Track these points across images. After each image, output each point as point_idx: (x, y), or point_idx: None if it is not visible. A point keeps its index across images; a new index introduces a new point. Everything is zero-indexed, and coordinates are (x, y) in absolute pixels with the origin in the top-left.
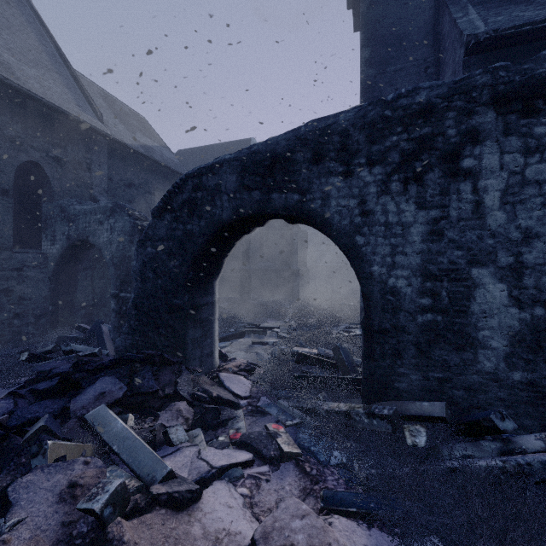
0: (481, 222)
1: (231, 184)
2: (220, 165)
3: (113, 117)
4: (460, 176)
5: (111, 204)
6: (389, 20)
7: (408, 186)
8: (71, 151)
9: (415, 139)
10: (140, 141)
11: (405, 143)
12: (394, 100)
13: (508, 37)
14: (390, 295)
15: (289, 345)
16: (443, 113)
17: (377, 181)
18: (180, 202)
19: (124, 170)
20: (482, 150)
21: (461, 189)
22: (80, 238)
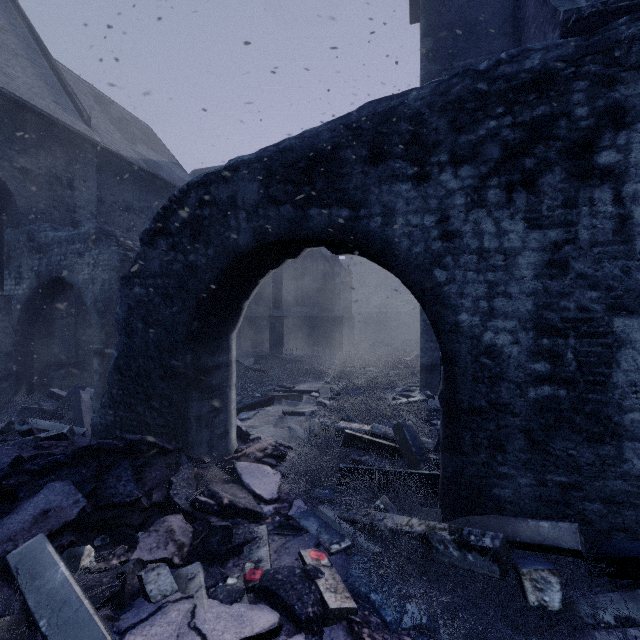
0: (627, 247)
1: (251, 196)
2: (235, 169)
3: (107, 122)
4: (594, 178)
5: (94, 229)
6: (457, 2)
7: (513, 194)
8: (45, 161)
9: (525, 124)
10: (142, 154)
11: (509, 131)
12: (491, 68)
13: (619, 11)
14: (486, 357)
15: (332, 418)
16: (568, 83)
17: (466, 187)
18: (179, 223)
19: (120, 189)
20: (630, 138)
21: (597, 198)
22: (53, 275)
